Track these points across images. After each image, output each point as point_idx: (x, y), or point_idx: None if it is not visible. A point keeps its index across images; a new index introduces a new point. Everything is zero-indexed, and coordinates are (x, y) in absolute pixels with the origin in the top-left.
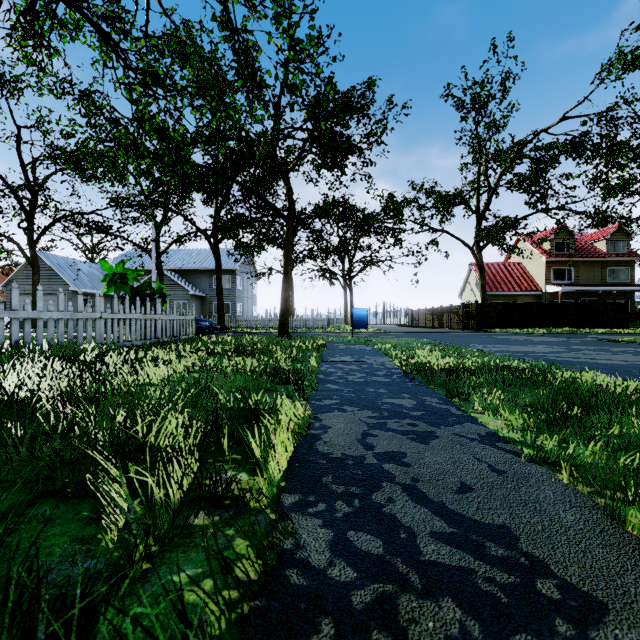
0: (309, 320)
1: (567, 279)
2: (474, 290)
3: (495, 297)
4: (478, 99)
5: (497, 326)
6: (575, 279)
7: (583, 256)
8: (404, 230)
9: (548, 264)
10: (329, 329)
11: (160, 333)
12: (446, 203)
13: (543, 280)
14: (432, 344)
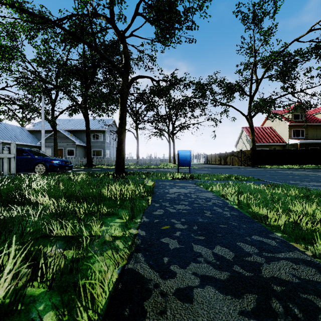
0: (147, 160)
1: (301, 136)
2: (245, 142)
3: (258, 146)
4: (257, 15)
5: (264, 164)
6: (305, 136)
7: (311, 122)
8: (207, 103)
9: (290, 127)
10: (160, 166)
11: None
12: (230, 90)
13: (287, 136)
14: (282, 187)
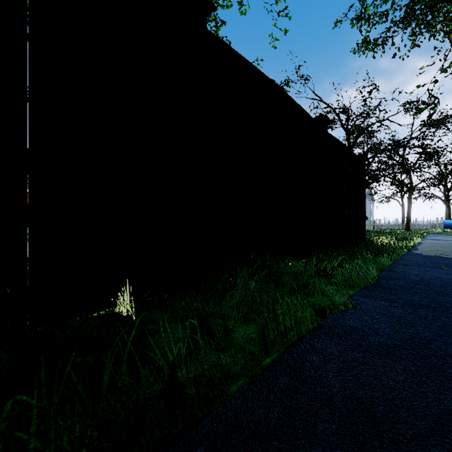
0: (416, 225)
1: None
2: None
3: None
4: None
5: None
6: None
7: None
8: None
9: None
10: (430, 230)
11: (371, 228)
12: None
13: None
14: None
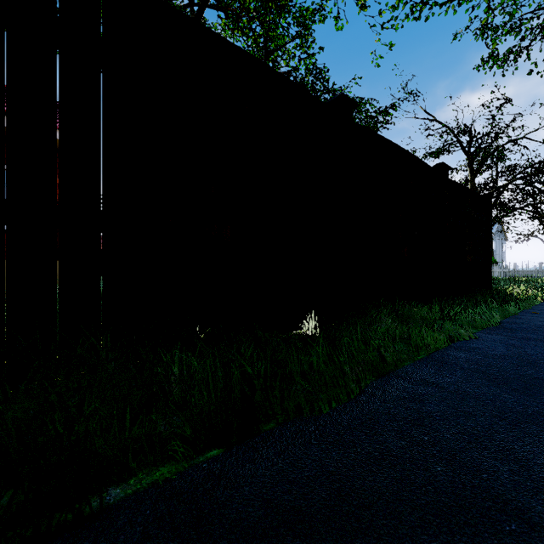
0: None
1: None
2: None
3: None
4: None
5: None
6: None
7: None
8: None
9: None
10: None
11: (502, 275)
12: None
13: None
14: None
